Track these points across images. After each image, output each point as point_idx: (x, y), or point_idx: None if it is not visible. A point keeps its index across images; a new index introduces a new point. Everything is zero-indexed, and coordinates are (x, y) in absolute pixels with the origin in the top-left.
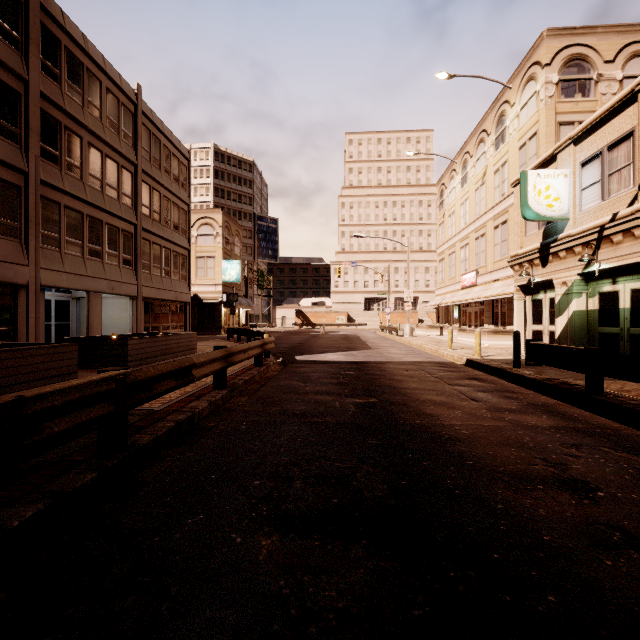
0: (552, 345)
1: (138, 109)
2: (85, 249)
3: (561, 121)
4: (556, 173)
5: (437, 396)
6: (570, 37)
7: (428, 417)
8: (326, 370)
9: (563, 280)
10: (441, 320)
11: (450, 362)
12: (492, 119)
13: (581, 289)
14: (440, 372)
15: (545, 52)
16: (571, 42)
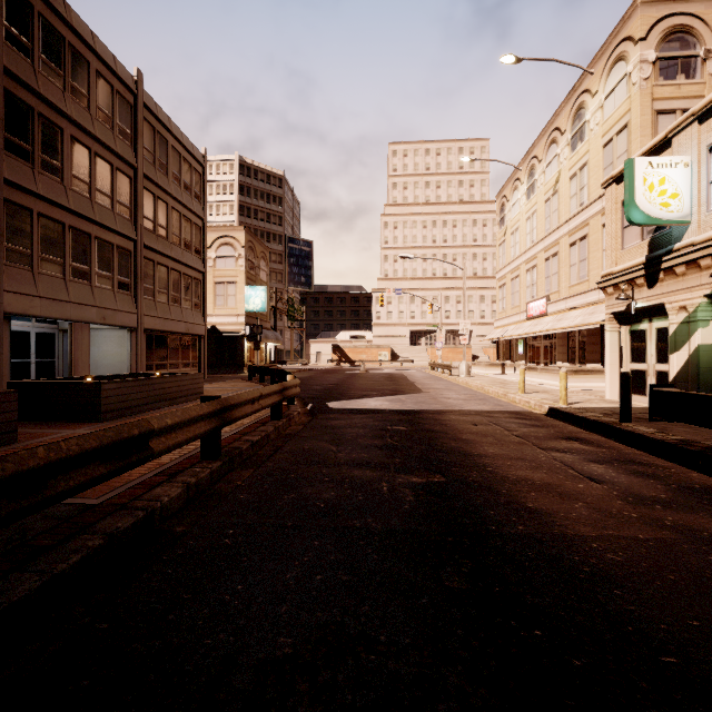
0: (697, 394)
1: (138, 100)
2: (67, 268)
3: (659, 109)
4: (674, 161)
5: (533, 471)
6: (671, 4)
7: (535, 518)
8: (367, 424)
9: (681, 304)
10: (502, 356)
11: (528, 411)
12: (567, 114)
13: (708, 316)
14: (521, 427)
15: (639, 23)
16: (672, 10)
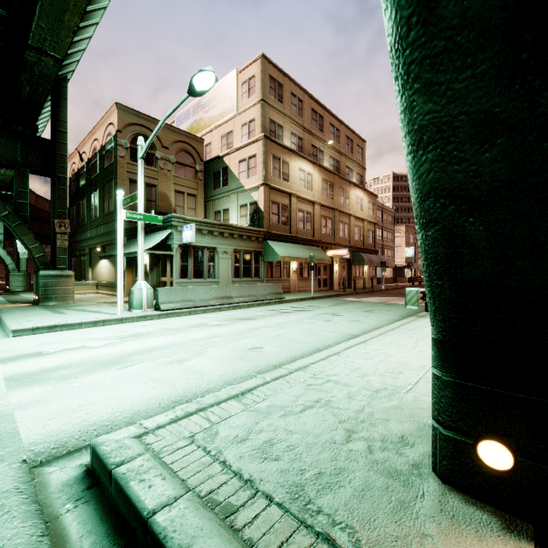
0: None
1: (382, 209)
2: None
3: None
4: None
5: None
6: None
7: None
8: None
9: None
10: None
11: None
12: None
13: None
14: None
15: None
16: None
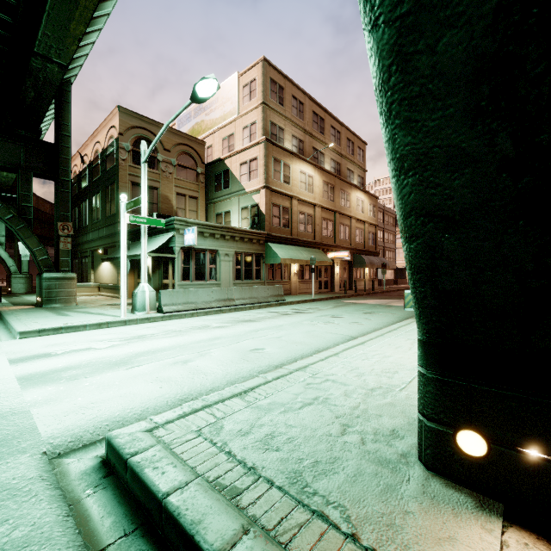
0: None
1: (384, 210)
2: None
3: None
4: None
5: None
6: None
7: None
8: None
9: None
10: None
11: None
12: None
13: None
14: None
15: None
16: None
